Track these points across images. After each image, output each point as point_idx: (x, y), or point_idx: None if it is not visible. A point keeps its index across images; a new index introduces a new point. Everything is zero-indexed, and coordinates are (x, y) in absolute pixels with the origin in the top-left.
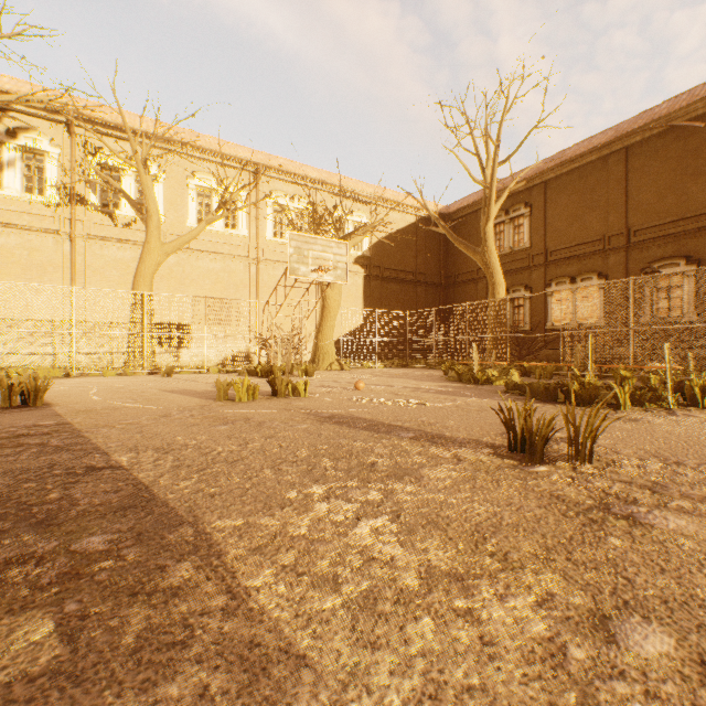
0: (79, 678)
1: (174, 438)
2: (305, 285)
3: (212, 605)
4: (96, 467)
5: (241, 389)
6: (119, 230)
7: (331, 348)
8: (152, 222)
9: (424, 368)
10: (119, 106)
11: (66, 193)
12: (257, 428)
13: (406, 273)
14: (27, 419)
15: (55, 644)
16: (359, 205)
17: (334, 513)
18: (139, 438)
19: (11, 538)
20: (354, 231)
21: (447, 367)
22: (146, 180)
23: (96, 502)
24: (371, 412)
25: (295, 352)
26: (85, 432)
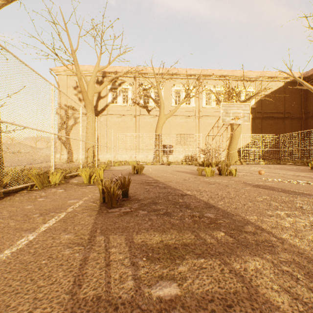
0: (247, 246)
1: (197, 188)
2: (220, 125)
3: (272, 239)
4: (183, 194)
5: (207, 171)
6: (149, 111)
7: (235, 154)
8: (161, 107)
9: (291, 165)
10: (152, 67)
11: (133, 101)
12: (227, 187)
13: (277, 113)
14: (143, 178)
15: (229, 237)
16: (248, 83)
17: (297, 222)
18: (185, 186)
19: (183, 210)
20: (250, 97)
21: (312, 165)
22: (160, 92)
23: (196, 204)
24: (277, 185)
25: (217, 156)
26: (165, 183)
